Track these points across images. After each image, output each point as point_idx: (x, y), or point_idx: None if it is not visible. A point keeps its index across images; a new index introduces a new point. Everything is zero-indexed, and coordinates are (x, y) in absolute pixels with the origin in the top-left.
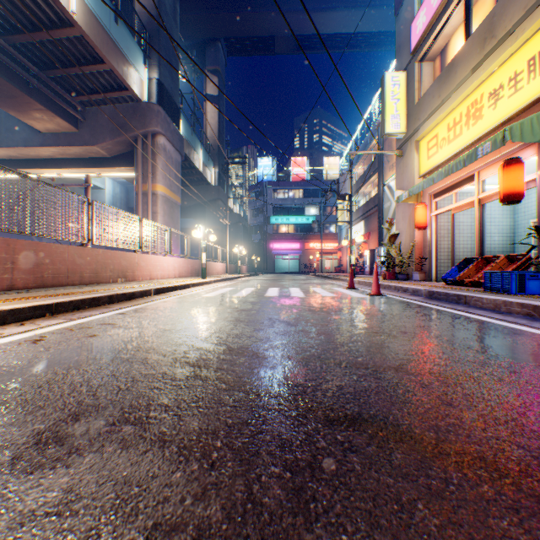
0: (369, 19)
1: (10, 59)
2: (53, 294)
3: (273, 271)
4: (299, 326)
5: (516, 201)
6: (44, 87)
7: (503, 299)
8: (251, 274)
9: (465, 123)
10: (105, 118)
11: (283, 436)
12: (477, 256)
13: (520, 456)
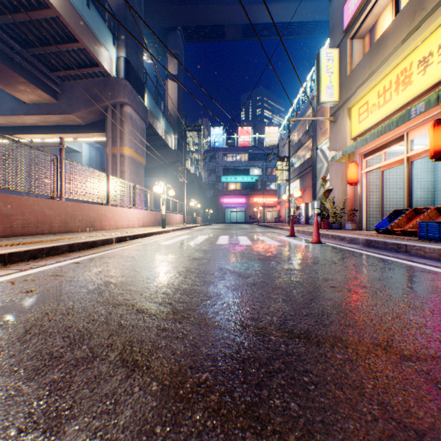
0: (304, 10)
1: None
2: (15, 244)
3: (223, 221)
4: (250, 279)
5: None
6: (26, 63)
7: None
8: (204, 224)
9: (394, 89)
10: (79, 91)
11: None
12: (407, 208)
13: None
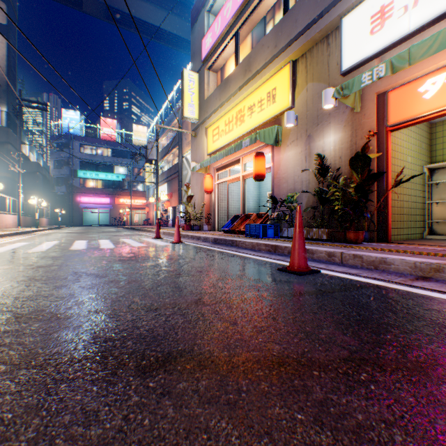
0: (172, 23)
1: None
2: None
3: (82, 224)
4: (109, 277)
5: (262, 179)
6: None
7: (257, 242)
8: (53, 227)
9: (235, 123)
10: None
11: (89, 408)
12: (242, 214)
13: (278, 350)
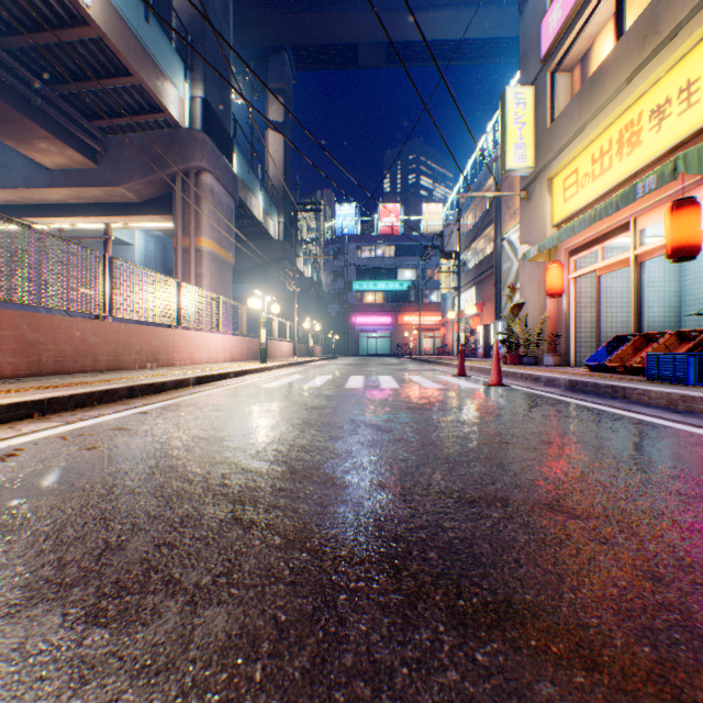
0: (483, 21)
1: (4, 69)
2: (50, 386)
3: (356, 353)
4: (394, 433)
5: (690, 257)
6: (50, 107)
7: (681, 393)
8: (326, 357)
9: (616, 153)
10: (132, 150)
11: (378, 655)
12: (634, 333)
13: None
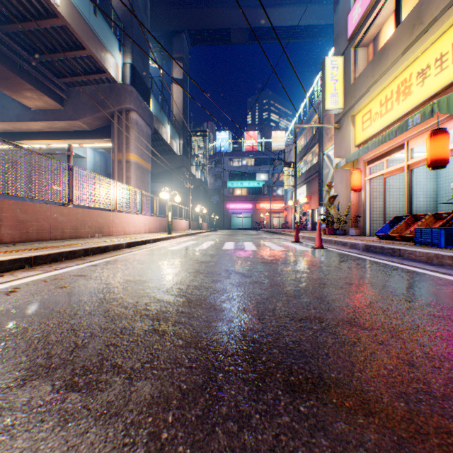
0: (311, 14)
1: (4, 46)
2: (35, 248)
3: (229, 227)
4: (253, 278)
5: (442, 166)
6: (33, 70)
7: (435, 253)
8: (210, 230)
9: (395, 99)
10: (86, 97)
11: (241, 408)
12: (407, 215)
13: None
